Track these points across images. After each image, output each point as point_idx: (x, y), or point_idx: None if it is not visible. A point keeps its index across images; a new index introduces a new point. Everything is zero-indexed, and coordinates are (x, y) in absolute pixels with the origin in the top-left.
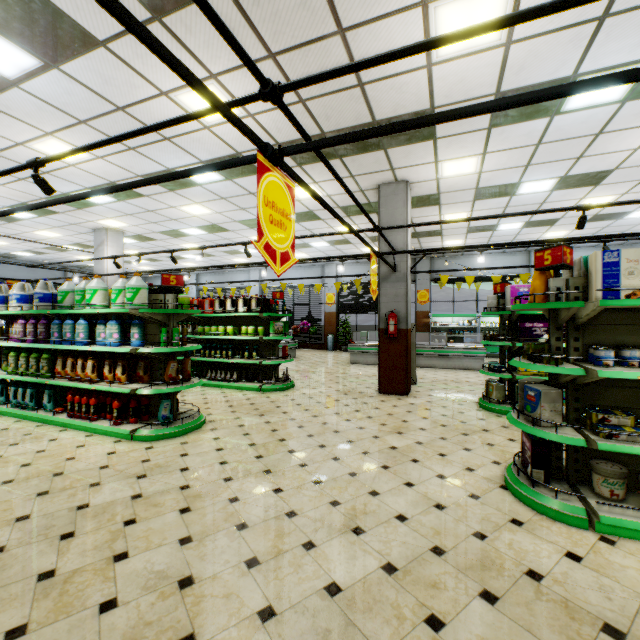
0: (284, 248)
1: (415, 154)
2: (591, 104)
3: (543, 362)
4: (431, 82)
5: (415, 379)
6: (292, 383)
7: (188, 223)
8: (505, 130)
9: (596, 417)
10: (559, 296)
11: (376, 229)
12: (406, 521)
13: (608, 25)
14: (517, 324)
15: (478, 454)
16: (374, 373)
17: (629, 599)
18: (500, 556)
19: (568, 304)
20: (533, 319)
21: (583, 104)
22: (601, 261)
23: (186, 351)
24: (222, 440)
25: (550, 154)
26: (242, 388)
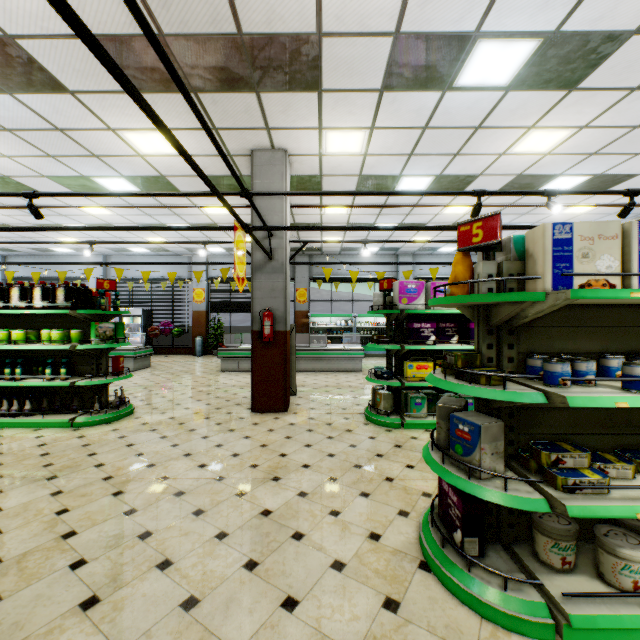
0: None
1: (296, 110)
2: (481, 84)
3: (483, 382)
4: None
5: (295, 389)
6: (130, 408)
7: None
8: (397, 98)
9: (549, 458)
10: (491, 287)
11: (244, 192)
12: None
13: None
14: (403, 324)
15: (379, 501)
16: (248, 383)
17: None
18: None
19: (524, 296)
20: (418, 319)
21: (474, 82)
22: (551, 237)
23: None
24: None
25: (433, 144)
26: (40, 425)
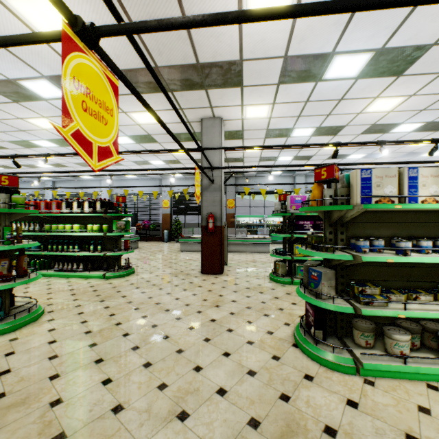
0: (104, 143)
1: (228, 97)
2: (339, 77)
3: (323, 250)
4: (241, 37)
5: (227, 261)
6: (133, 270)
7: (38, 135)
8: (288, 87)
9: (357, 289)
10: (331, 201)
11: (199, 148)
12: (226, 394)
13: (357, 17)
14: (293, 222)
15: (274, 318)
16: (198, 258)
17: (397, 438)
18: (303, 416)
19: (341, 207)
20: (303, 218)
21: (335, 76)
22: (360, 176)
23: (22, 248)
24: (57, 331)
25: (313, 110)
26: (88, 276)
